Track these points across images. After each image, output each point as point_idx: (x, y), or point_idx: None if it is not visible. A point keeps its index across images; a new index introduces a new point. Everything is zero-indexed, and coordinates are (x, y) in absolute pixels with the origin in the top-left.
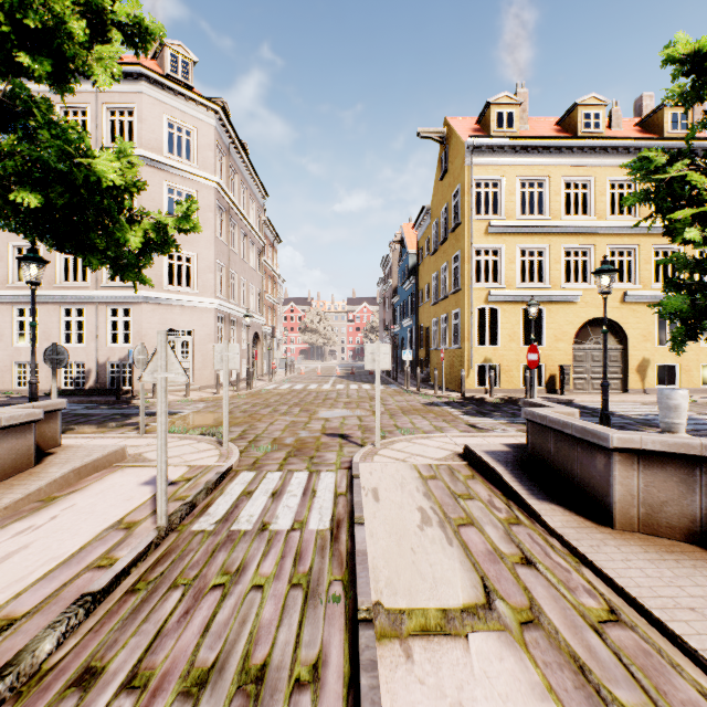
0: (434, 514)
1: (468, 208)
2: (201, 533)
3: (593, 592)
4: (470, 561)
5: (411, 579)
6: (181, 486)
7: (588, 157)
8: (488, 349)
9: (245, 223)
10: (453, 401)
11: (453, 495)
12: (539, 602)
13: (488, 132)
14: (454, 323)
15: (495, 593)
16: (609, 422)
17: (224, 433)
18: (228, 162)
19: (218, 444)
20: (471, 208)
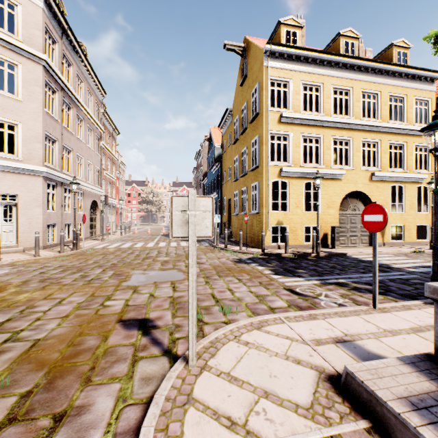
0: None
1: (266, 101)
2: None
3: None
4: None
5: None
6: None
7: (349, 72)
8: (280, 214)
9: (82, 109)
10: (257, 257)
11: None
12: None
13: None
14: (253, 193)
15: None
16: None
17: None
18: (60, 49)
19: None
20: (268, 101)
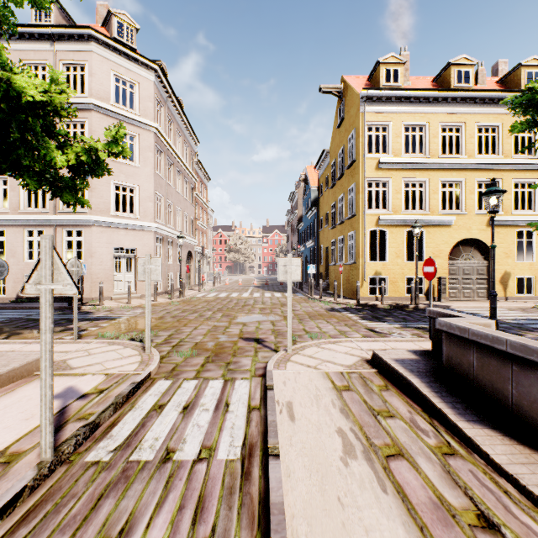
0: (356, 439)
1: (362, 148)
2: (94, 465)
3: None
4: (415, 523)
5: None
6: (90, 400)
7: (460, 106)
8: (378, 264)
9: (180, 163)
10: (350, 307)
11: (371, 412)
12: None
13: (378, 86)
14: (350, 242)
15: None
16: (497, 328)
17: (147, 340)
18: (165, 113)
19: (142, 350)
20: (364, 147)
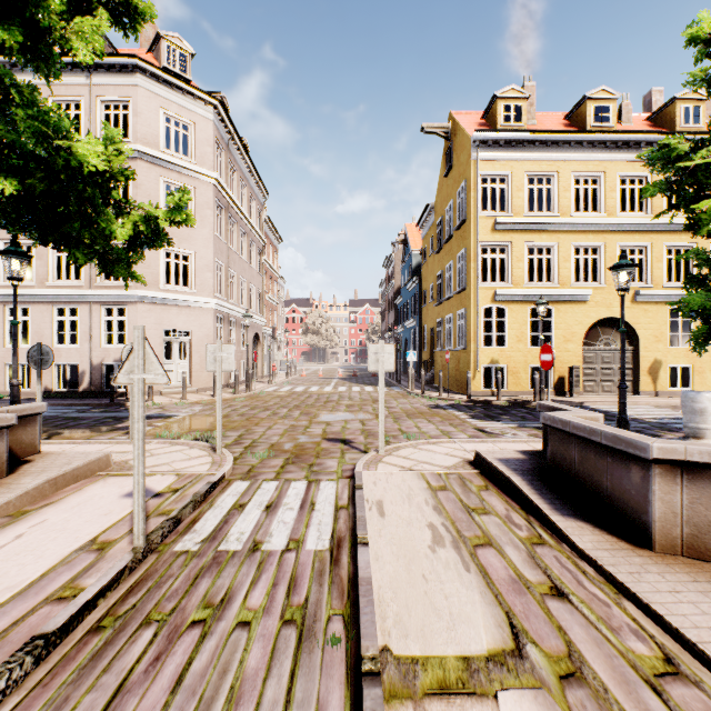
0: (447, 532)
1: (475, 204)
2: (184, 554)
3: (641, 634)
4: (491, 592)
5: (424, 615)
6: (167, 498)
7: (598, 152)
8: (495, 350)
9: (245, 222)
10: (459, 404)
11: (466, 509)
12: (579, 647)
13: (495, 126)
14: (459, 323)
15: (525, 635)
16: (627, 427)
17: (218, 439)
18: (227, 159)
19: (211, 450)
20: (477, 204)
